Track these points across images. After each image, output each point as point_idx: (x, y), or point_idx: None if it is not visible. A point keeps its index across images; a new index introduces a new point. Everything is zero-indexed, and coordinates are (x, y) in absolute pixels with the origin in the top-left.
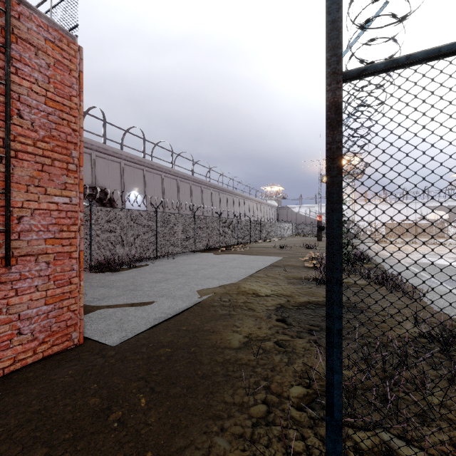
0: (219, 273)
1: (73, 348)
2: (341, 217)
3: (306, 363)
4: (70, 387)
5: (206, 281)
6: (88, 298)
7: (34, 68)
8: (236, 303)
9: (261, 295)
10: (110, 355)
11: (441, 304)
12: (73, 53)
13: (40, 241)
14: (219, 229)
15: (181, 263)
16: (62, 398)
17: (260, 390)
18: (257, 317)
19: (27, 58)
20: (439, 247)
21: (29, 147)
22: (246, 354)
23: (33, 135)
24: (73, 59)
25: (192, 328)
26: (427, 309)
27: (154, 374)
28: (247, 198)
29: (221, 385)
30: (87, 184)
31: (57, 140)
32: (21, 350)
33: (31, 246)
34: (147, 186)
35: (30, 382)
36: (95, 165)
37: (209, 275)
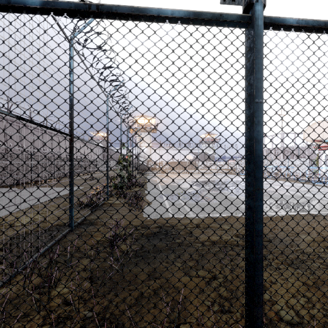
0: None
1: None
2: None
3: None
4: None
5: None
6: None
7: None
8: None
9: (16, 225)
10: None
11: (149, 211)
12: None
13: None
14: (31, 166)
15: None
16: None
17: None
18: None
19: None
20: (187, 175)
21: None
22: None
23: None
24: None
25: None
26: (138, 216)
27: None
28: (74, 140)
29: None
30: None
31: None
32: None
33: None
34: None
35: None
36: None
37: None
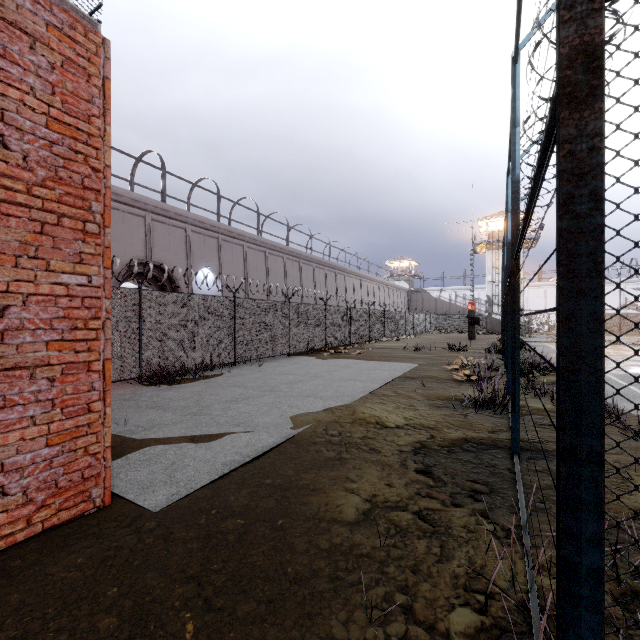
0: (325, 388)
1: (93, 514)
2: (602, 309)
3: (473, 557)
4: (73, 591)
5: (306, 400)
6: (130, 427)
7: (28, 68)
8: (350, 439)
9: (389, 426)
10: (148, 528)
11: None
12: (93, 48)
13: (39, 345)
14: (324, 323)
15: (269, 373)
16: (56, 615)
17: (395, 615)
18: (384, 464)
19: (16, 53)
20: None
21: (20, 195)
22: (368, 535)
23: (27, 176)
24: (93, 58)
25: (280, 481)
26: None
27: (214, 570)
28: (365, 278)
29: (327, 600)
30: (140, 259)
31: (67, 185)
32: (6, 520)
33: (23, 354)
34: (223, 261)
35: (14, 578)
36: (151, 233)
37: (310, 391)
